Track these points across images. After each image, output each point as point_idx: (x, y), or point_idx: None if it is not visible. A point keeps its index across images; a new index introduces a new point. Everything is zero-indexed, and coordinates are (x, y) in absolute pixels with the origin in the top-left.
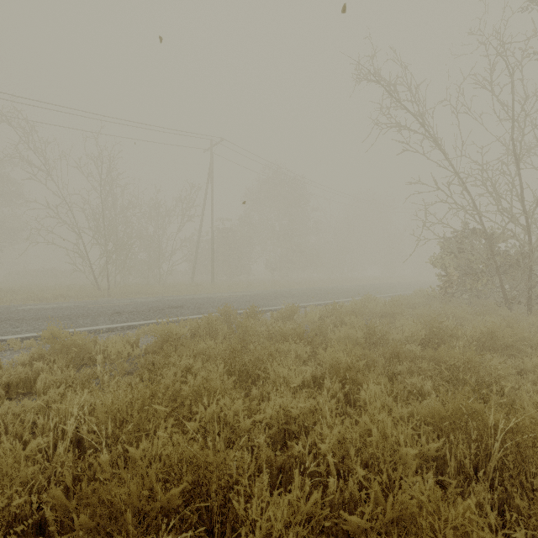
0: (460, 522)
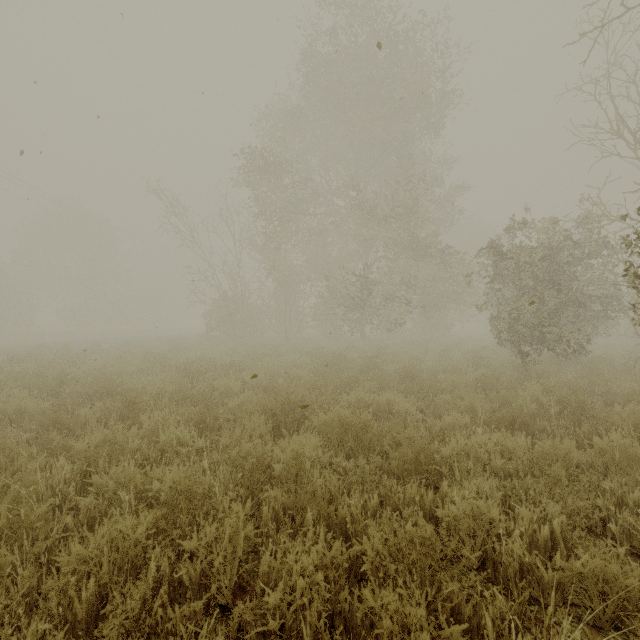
0: (131, 360)
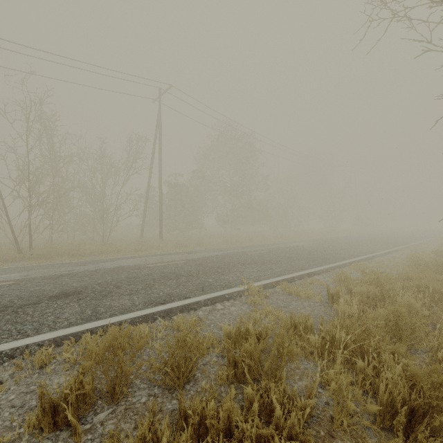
0: None
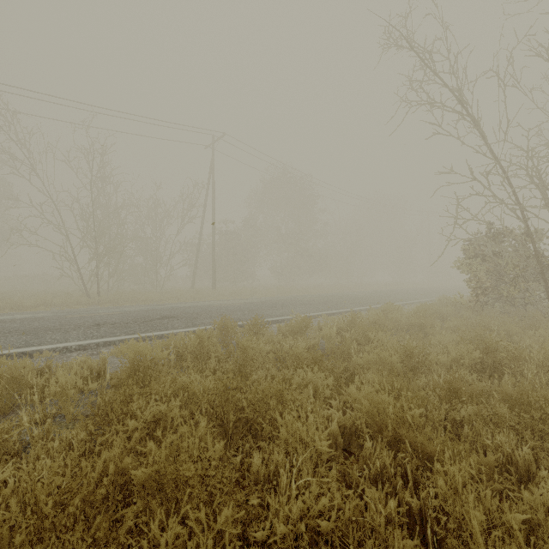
0: None
